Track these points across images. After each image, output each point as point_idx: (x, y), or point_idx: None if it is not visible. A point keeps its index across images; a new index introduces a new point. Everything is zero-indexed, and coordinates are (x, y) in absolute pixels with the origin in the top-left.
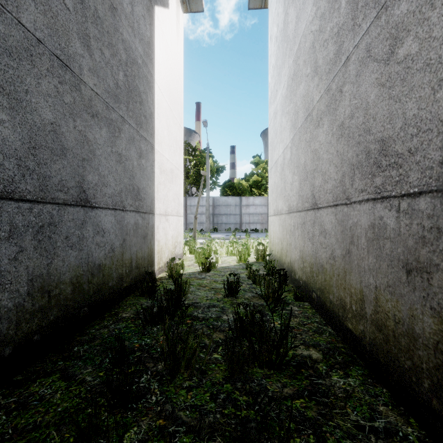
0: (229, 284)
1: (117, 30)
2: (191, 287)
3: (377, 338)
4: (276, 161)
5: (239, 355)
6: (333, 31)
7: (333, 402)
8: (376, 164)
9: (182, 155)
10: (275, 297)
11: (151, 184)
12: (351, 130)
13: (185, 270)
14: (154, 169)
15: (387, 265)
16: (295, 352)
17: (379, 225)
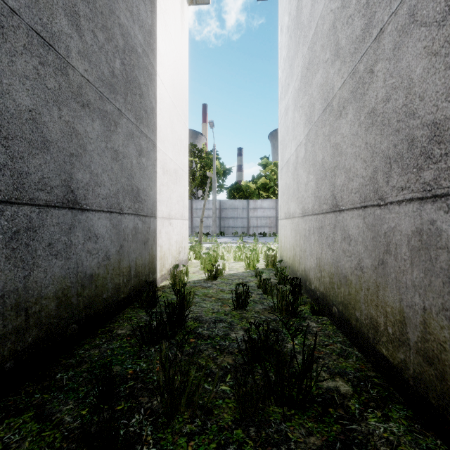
0: (238, 295)
1: (113, 12)
2: (196, 297)
3: (426, 373)
4: (288, 160)
5: (253, 392)
6: (360, 3)
7: None
8: (424, 154)
9: (187, 155)
10: (289, 311)
11: (152, 185)
12: (386, 116)
13: (190, 277)
14: (156, 168)
15: (442, 282)
16: (318, 383)
17: (429, 232)
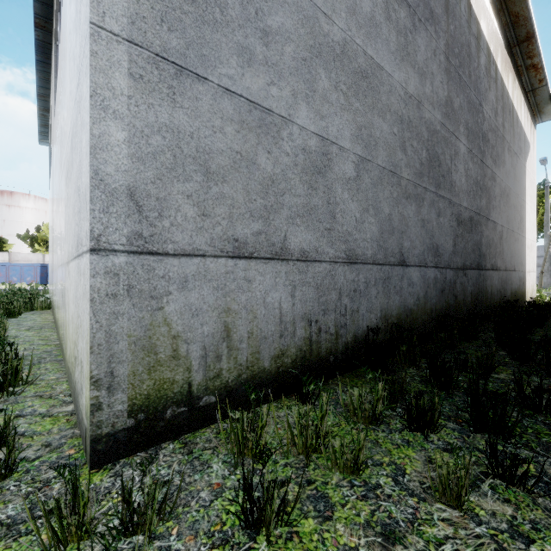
0: None
1: (518, 202)
2: None
3: None
4: None
5: None
6: None
7: None
8: None
9: (535, 230)
10: None
11: (524, 257)
12: None
13: None
14: (525, 248)
15: None
16: None
17: None
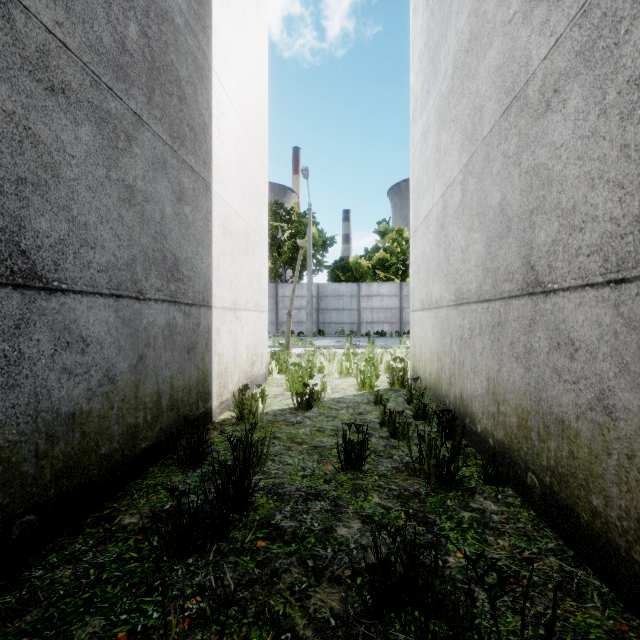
0: (348, 444)
1: None
2: (275, 444)
3: None
4: (427, 215)
5: None
6: None
7: None
8: None
9: (266, 210)
10: (442, 477)
11: (204, 253)
12: None
13: (269, 405)
14: (211, 226)
15: None
16: None
17: None
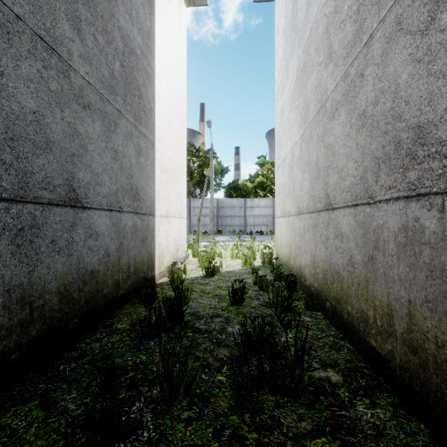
0: (234, 291)
1: (112, 15)
2: (193, 294)
3: (411, 362)
4: (283, 160)
5: (247, 380)
6: (351, 9)
7: (362, 442)
8: (409, 155)
9: (185, 154)
10: (284, 306)
11: (151, 184)
12: (375, 118)
13: (188, 274)
14: (155, 168)
15: (425, 276)
16: (310, 374)
17: (414, 228)
